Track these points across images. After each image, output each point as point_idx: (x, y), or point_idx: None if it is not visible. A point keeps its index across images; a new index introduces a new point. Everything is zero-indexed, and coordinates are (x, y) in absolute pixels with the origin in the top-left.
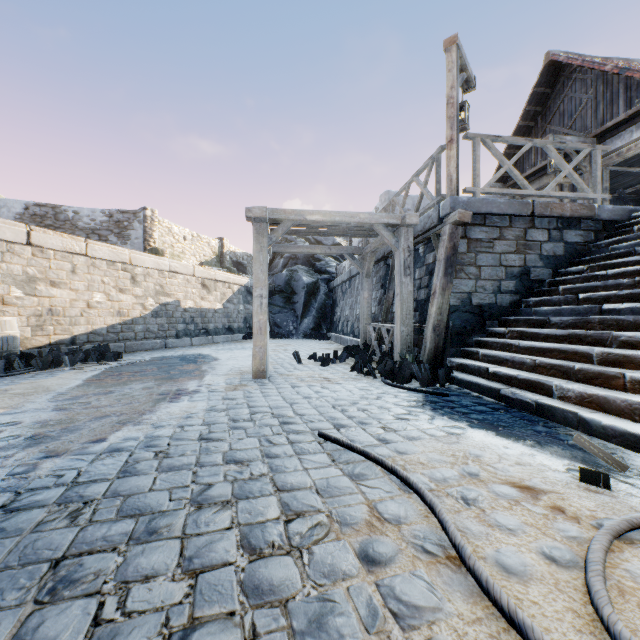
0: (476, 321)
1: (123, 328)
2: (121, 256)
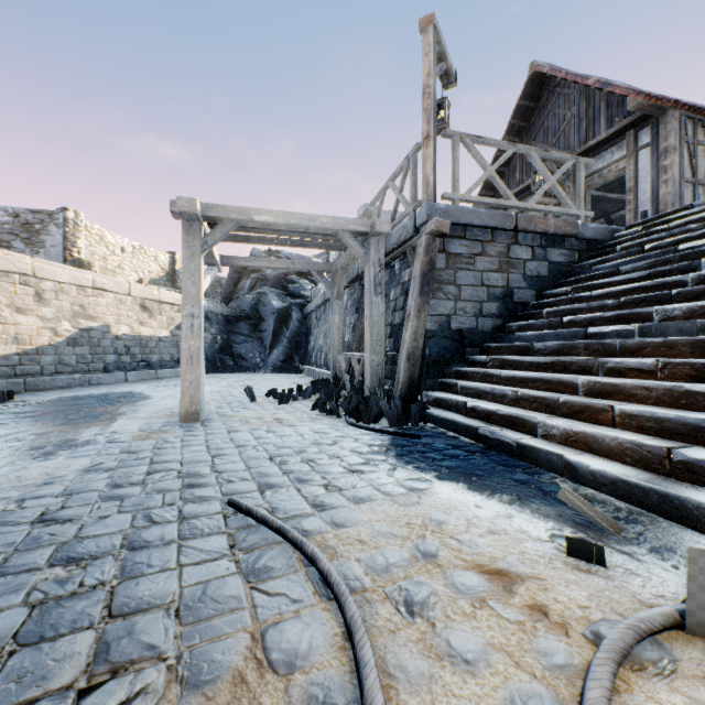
0: (456, 348)
1: (22, 360)
2: (19, 265)
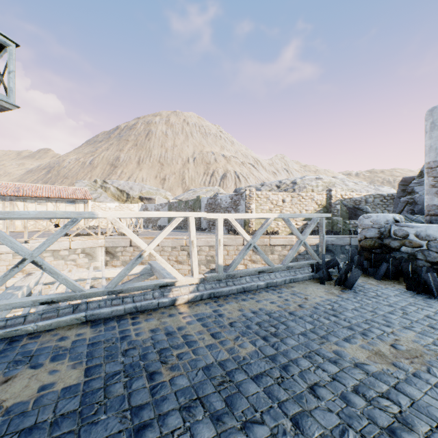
0: None
1: None
2: (179, 242)
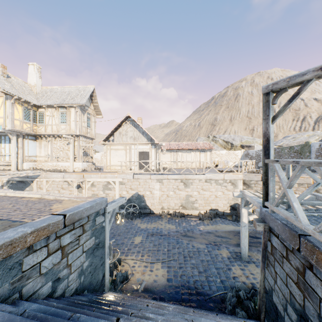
0: (274, 316)
1: None
2: (306, 180)
